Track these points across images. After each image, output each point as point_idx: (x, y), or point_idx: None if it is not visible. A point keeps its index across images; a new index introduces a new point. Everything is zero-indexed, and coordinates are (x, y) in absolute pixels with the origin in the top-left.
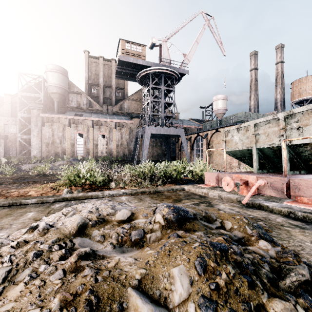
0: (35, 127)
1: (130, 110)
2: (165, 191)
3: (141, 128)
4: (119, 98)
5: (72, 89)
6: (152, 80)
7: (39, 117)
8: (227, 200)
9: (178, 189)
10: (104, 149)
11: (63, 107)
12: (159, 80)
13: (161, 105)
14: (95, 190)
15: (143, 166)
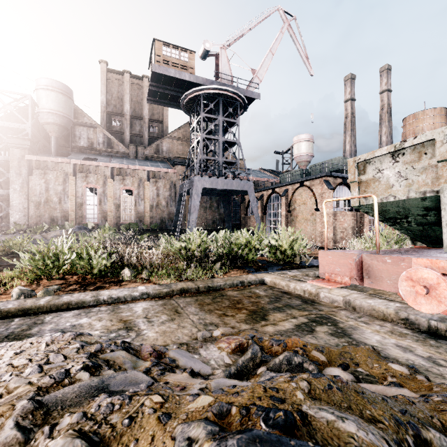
0: (17, 177)
1: (172, 154)
2: (228, 287)
3: (188, 179)
4: (155, 136)
5: (81, 119)
6: (205, 107)
7: (24, 160)
8: (370, 313)
9: (253, 283)
10: (130, 212)
11: (66, 147)
12: (215, 107)
13: (218, 144)
14: (87, 286)
15: (188, 238)
